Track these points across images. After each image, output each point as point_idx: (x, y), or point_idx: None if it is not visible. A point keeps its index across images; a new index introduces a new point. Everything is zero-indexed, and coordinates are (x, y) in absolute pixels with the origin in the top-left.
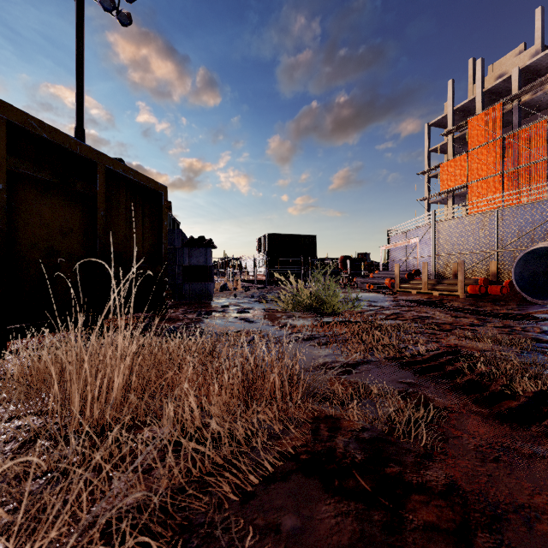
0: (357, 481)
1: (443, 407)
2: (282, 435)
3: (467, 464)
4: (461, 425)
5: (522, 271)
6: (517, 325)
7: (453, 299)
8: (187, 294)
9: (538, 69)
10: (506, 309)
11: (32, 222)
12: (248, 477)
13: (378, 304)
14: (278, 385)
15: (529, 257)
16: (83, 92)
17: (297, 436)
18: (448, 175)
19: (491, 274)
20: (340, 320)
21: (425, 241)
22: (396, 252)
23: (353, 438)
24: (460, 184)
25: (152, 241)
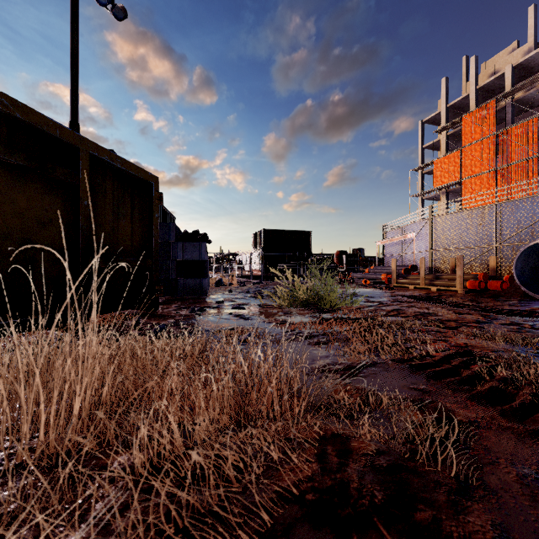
0: (381, 536)
1: (467, 421)
2: (282, 469)
3: (514, 504)
4: (494, 447)
5: (523, 265)
6: (525, 322)
7: (452, 294)
8: (181, 290)
9: (531, 67)
10: (508, 305)
11: (3, 210)
12: (239, 536)
13: (375, 299)
14: (277, 398)
15: (531, 251)
16: (78, 86)
17: (300, 465)
18: (441, 172)
19: (490, 269)
20: (339, 317)
21: (422, 236)
22: (391, 247)
23: (368, 466)
24: (453, 180)
25: (142, 234)
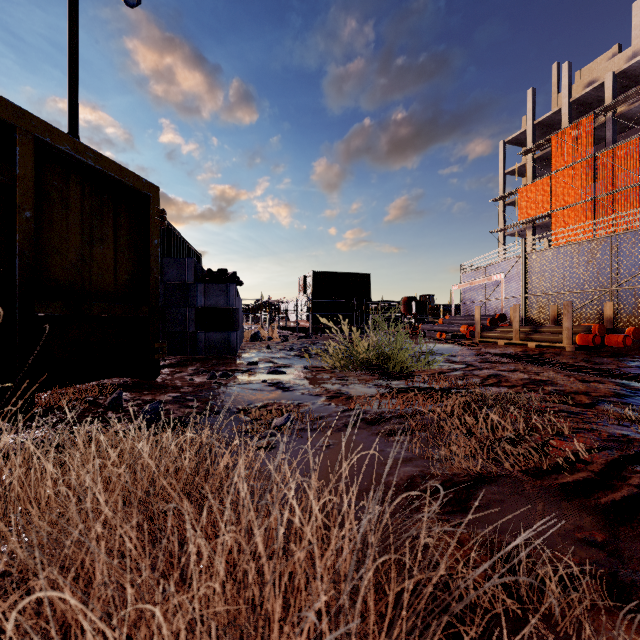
0: None
1: None
2: None
3: None
4: None
5: None
6: None
7: (557, 352)
8: (202, 347)
9: (636, 75)
10: (638, 367)
11: None
12: None
13: (457, 359)
14: None
15: None
16: (77, 88)
17: None
18: (527, 202)
19: (605, 319)
20: (416, 386)
21: (512, 278)
22: (471, 292)
23: None
24: (542, 212)
25: (133, 268)
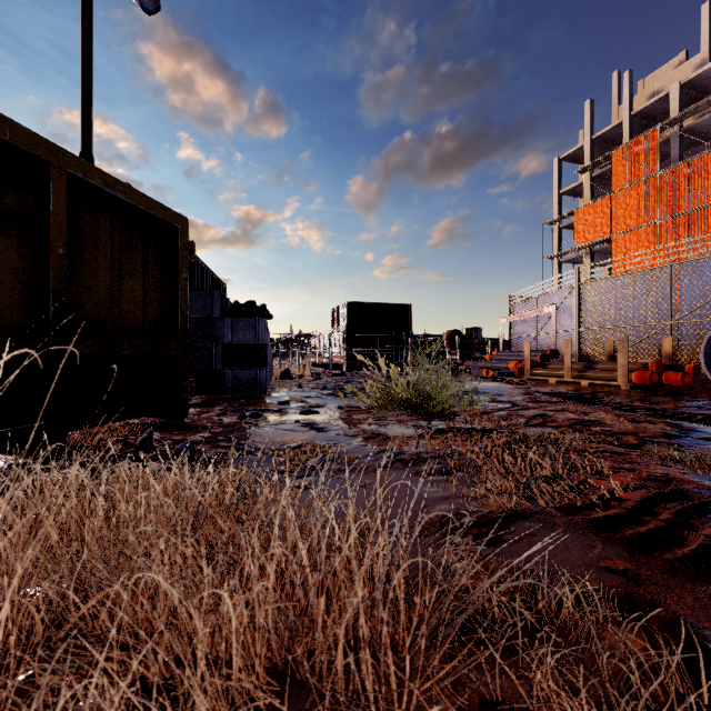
0: None
1: None
2: None
3: None
4: None
5: None
6: None
7: (612, 391)
8: (230, 385)
9: (705, 85)
10: (696, 407)
11: None
12: None
13: (504, 398)
14: (365, 631)
15: None
16: (91, 103)
17: None
18: (585, 226)
19: (663, 355)
20: (457, 427)
21: (565, 310)
22: (521, 325)
23: None
24: (601, 237)
25: (162, 304)
